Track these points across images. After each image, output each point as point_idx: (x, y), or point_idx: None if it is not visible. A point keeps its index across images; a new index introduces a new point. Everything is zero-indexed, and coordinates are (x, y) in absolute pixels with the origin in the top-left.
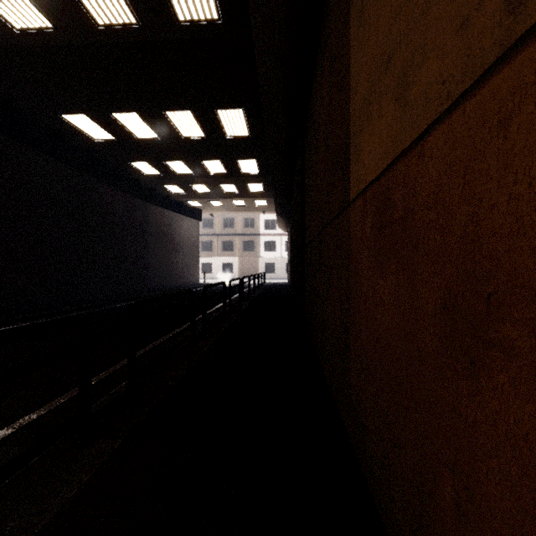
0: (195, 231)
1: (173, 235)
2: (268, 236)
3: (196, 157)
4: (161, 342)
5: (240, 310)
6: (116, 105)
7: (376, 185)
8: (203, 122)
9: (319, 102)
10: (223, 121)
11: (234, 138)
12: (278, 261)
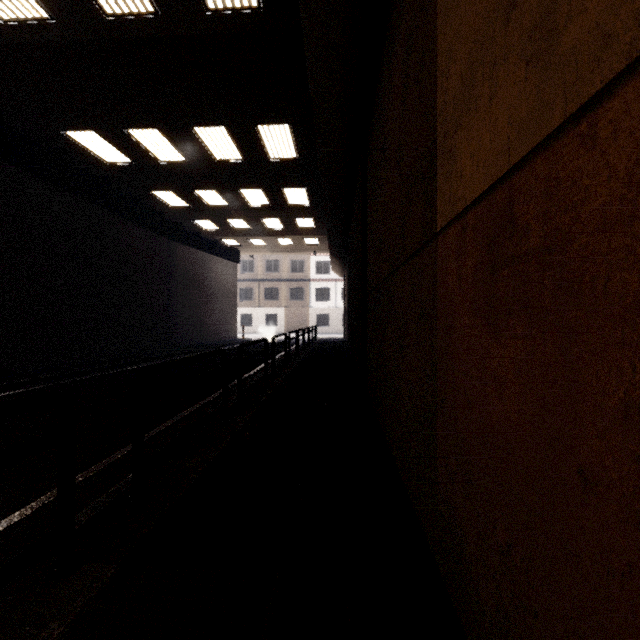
0: (232, 276)
1: (205, 281)
2: (320, 282)
3: (232, 185)
4: (185, 415)
5: (286, 373)
6: (133, 119)
7: (486, 202)
8: (240, 141)
9: (388, 107)
10: (265, 139)
11: (278, 161)
12: (332, 312)
